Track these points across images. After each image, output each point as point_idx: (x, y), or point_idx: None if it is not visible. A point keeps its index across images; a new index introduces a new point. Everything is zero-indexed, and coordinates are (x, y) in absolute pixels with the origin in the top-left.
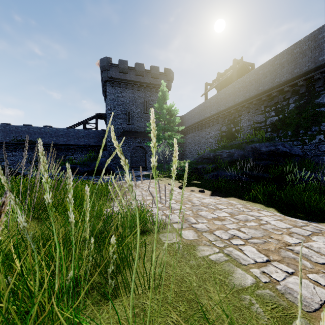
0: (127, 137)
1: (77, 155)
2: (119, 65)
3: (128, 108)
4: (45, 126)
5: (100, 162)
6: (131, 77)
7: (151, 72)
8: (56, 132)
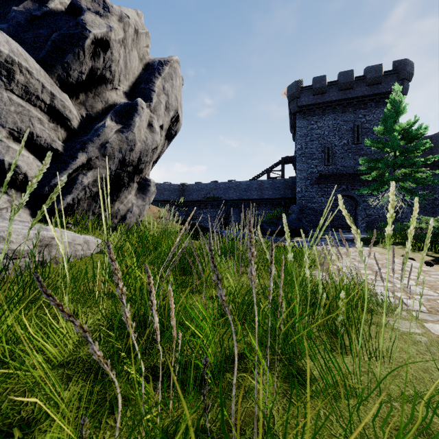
0: (325, 184)
1: (261, 211)
2: (313, 86)
3: (327, 142)
4: (229, 180)
5: (289, 220)
6: (331, 97)
7: (366, 77)
8: (239, 186)
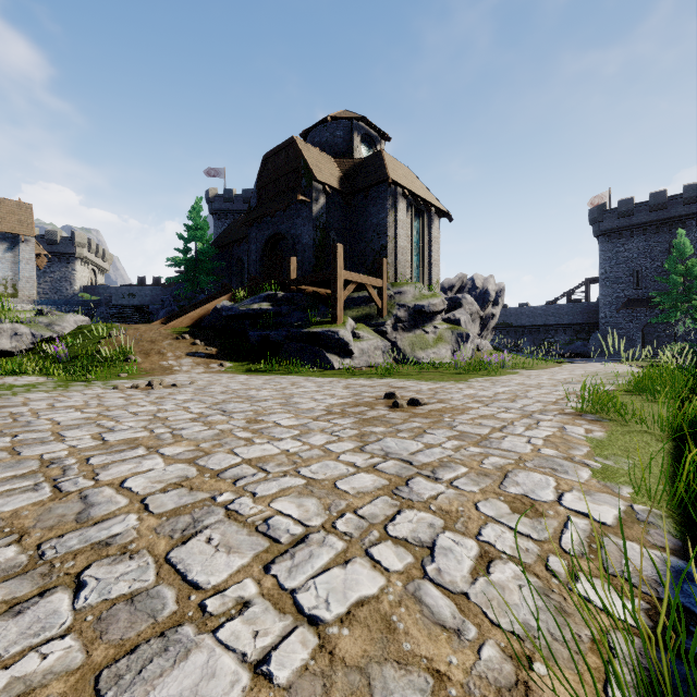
0: (632, 310)
1: (559, 337)
2: (618, 210)
3: (636, 265)
4: (520, 304)
5: (575, 346)
6: (640, 219)
7: (682, 197)
8: (533, 311)
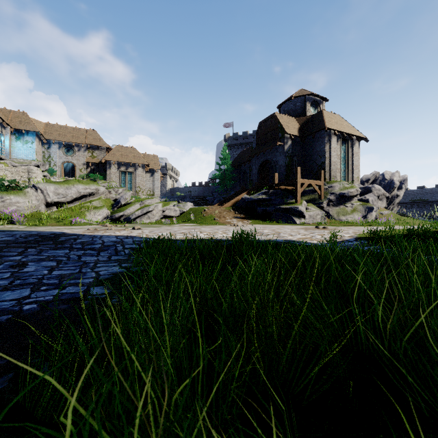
0: None
1: None
2: None
3: None
4: (436, 185)
5: None
6: None
7: None
8: None
